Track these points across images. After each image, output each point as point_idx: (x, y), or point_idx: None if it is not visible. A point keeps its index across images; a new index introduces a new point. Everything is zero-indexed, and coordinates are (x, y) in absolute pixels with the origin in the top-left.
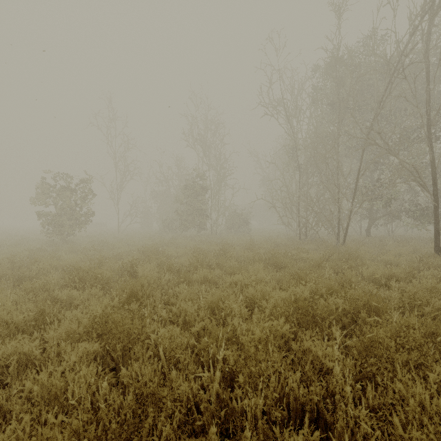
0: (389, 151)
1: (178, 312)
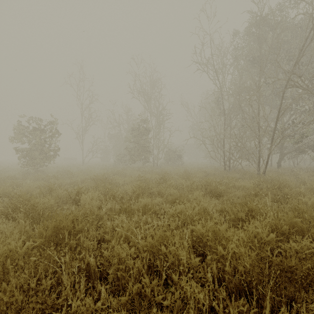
0: (311, 91)
1: (109, 259)
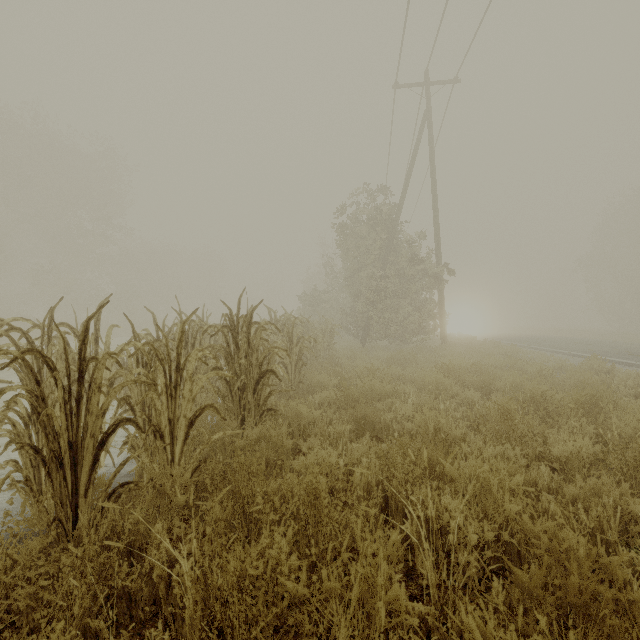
0: None
1: None
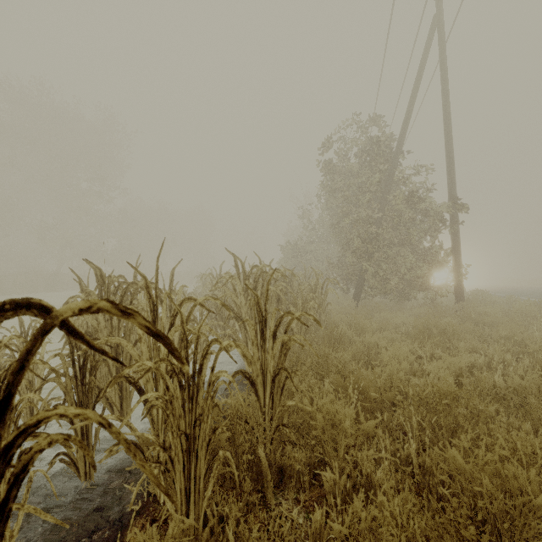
0: None
1: None
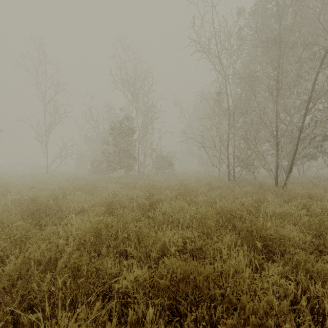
0: None
1: None
